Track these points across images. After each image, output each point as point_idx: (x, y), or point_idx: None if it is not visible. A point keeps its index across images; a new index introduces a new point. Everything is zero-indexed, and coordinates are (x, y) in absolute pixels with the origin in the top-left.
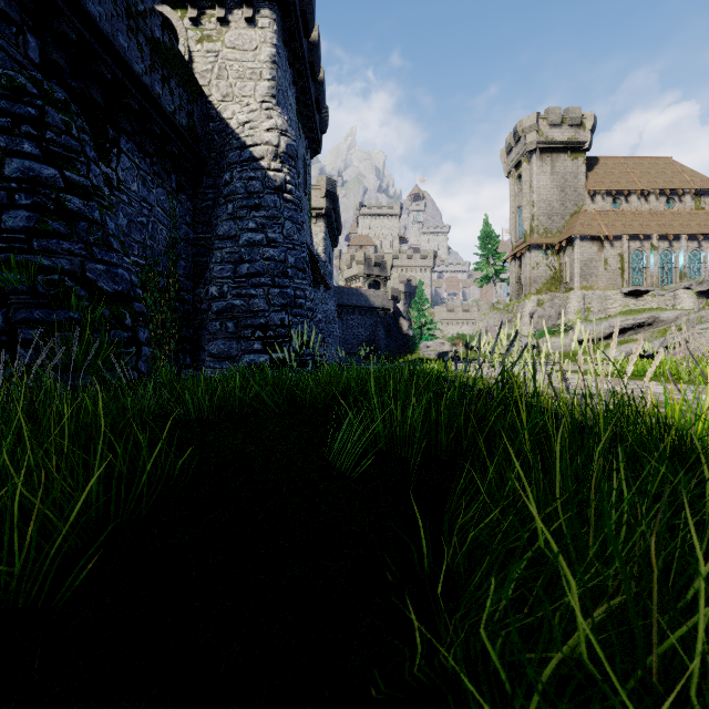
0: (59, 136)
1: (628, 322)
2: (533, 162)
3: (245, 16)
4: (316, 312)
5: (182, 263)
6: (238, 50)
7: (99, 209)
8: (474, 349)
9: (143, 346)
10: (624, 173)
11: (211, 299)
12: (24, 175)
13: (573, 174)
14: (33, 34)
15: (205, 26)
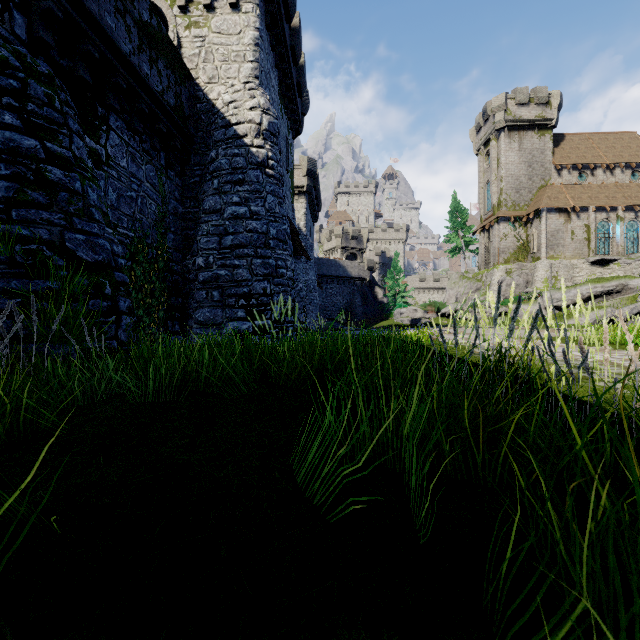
0: (41, 108)
1: (597, 290)
2: (501, 139)
3: (229, 1)
4: (297, 282)
5: (171, 235)
6: (223, 34)
7: (80, 181)
8: (445, 315)
9: (123, 315)
10: (589, 148)
11: (197, 270)
12: (5, 146)
13: (540, 150)
14: (20, 12)
15: (193, 13)
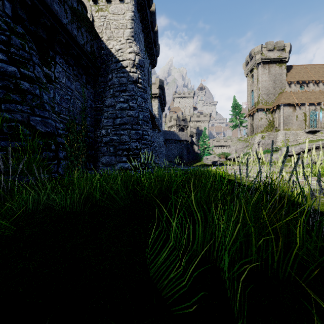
0: (18, 51)
1: (310, 146)
2: (259, 68)
3: None
4: (154, 142)
5: (88, 118)
6: (115, 14)
7: (39, 89)
8: (230, 160)
9: (61, 160)
10: (306, 72)
11: (102, 136)
12: None
13: (279, 74)
14: (8, 1)
15: (100, 4)
